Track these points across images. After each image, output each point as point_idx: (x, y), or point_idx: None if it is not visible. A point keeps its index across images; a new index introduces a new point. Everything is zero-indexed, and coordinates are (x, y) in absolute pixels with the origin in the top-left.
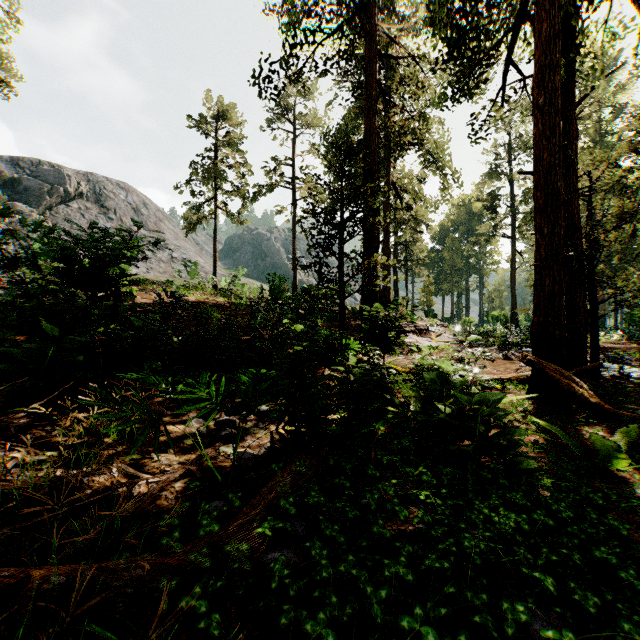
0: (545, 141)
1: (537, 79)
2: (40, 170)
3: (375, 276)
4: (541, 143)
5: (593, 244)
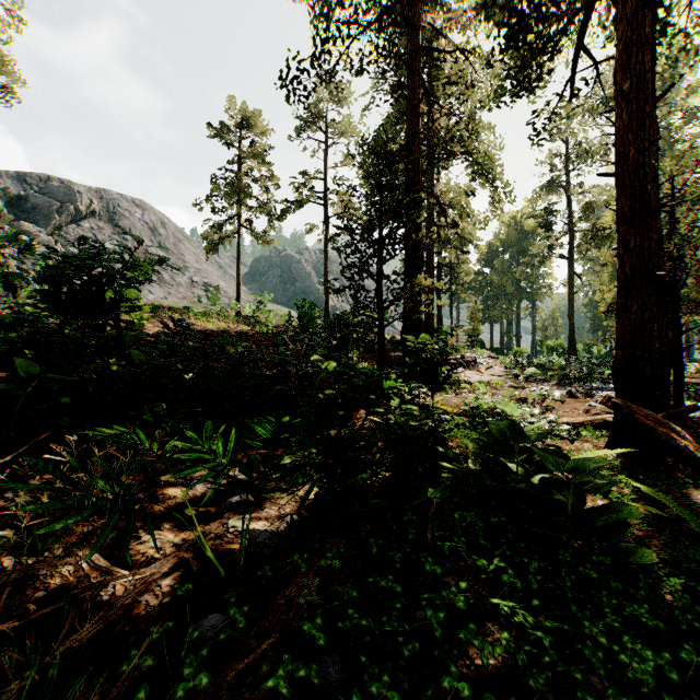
0: (631, 135)
1: (621, 60)
2: (49, 186)
3: (418, 301)
4: (626, 138)
5: (677, 263)
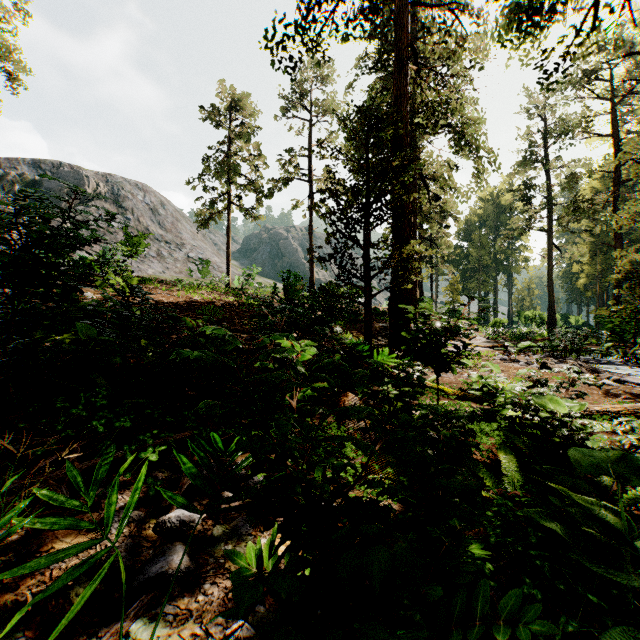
0: None
1: None
2: (60, 172)
3: (407, 270)
4: None
5: None
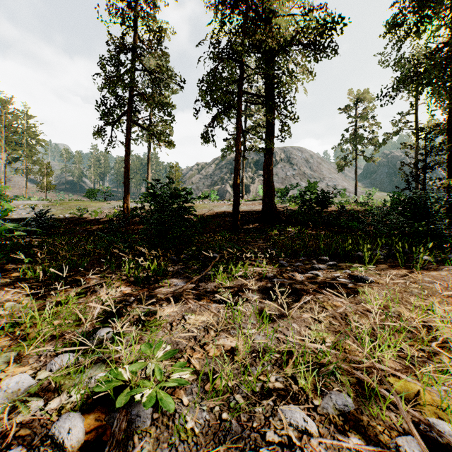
0: None
1: None
2: None
3: None
4: None
5: None
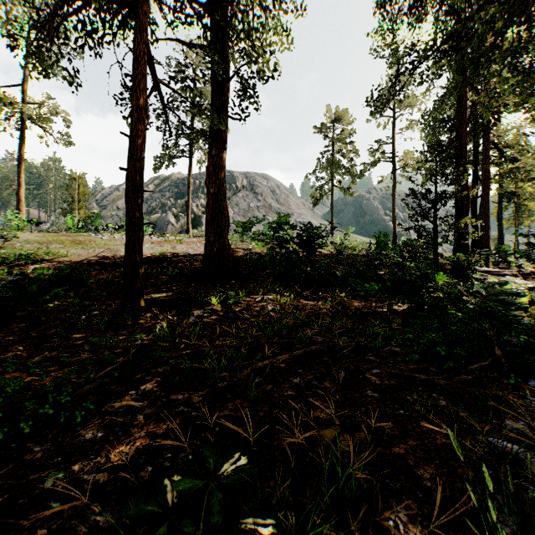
0: None
1: None
2: None
3: (465, 231)
4: None
5: None
